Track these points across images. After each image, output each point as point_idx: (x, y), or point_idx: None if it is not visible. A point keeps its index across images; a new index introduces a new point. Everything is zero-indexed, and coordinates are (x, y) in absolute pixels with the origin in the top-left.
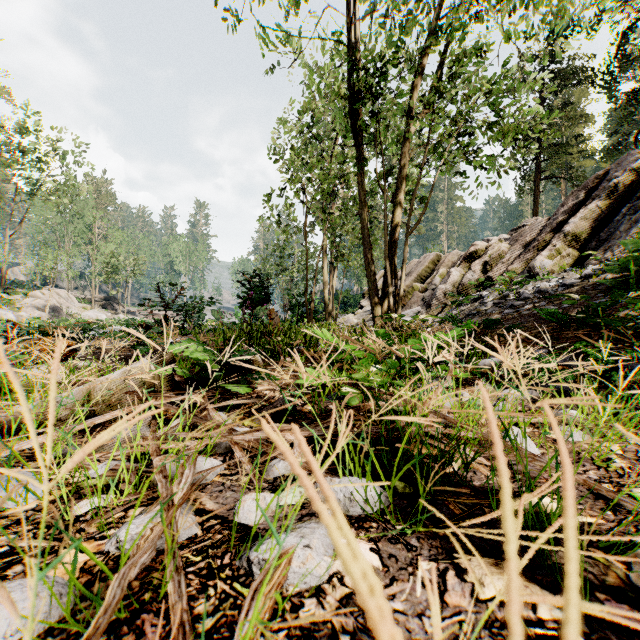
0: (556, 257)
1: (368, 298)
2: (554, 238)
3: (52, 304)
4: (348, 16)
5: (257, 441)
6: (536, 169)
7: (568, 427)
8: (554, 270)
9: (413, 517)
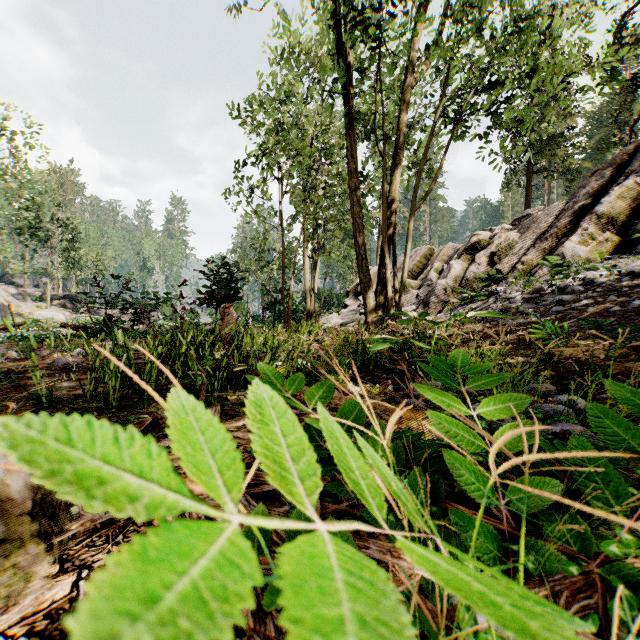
0: (589, 243)
1: (353, 296)
2: (584, 221)
3: None
4: None
5: None
6: (528, 162)
7: None
8: (589, 258)
9: None
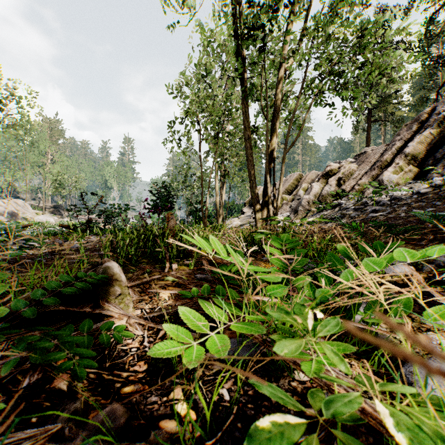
0: (399, 173)
1: (248, 206)
2: (396, 158)
3: (11, 210)
4: None
5: None
6: (368, 114)
7: None
8: (399, 182)
9: None
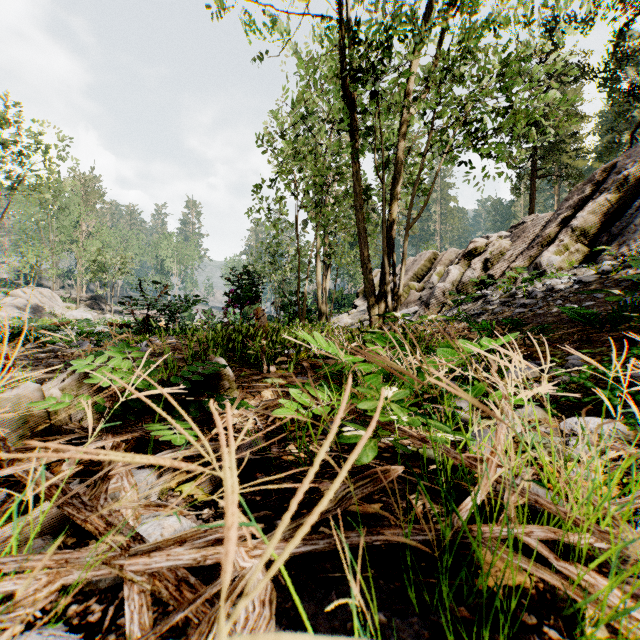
0: (564, 253)
1: (362, 297)
2: (561, 233)
3: (34, 303)
4: None
5: (174, 573)
6: (532, 167)
7: None
8: (562, 267)
9: None
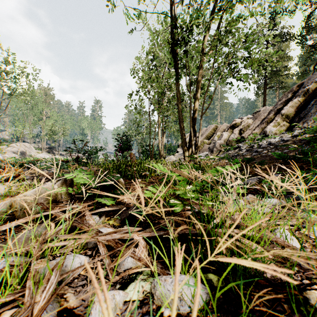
0: (277, 126)
1: (181, 147)
2: (276, 116)
3: (21, 150)
4: (171, 1)
5: (114, 240)
6: (264, 83)
7: (313, 226)
8: (276, 133)
9: (230, 315)
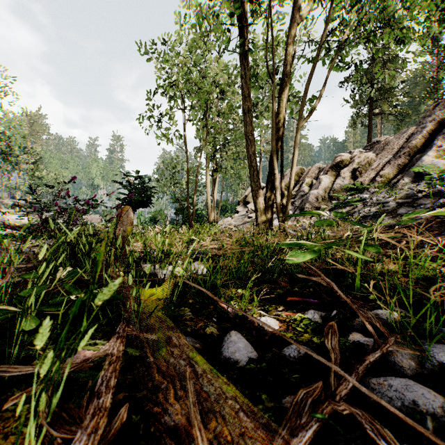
0: (443, 158)
1: (242, 205)
2: (436, 140)
3: None
4: None
5: None
6: (370, 107)
7: None
8: None
9: None
